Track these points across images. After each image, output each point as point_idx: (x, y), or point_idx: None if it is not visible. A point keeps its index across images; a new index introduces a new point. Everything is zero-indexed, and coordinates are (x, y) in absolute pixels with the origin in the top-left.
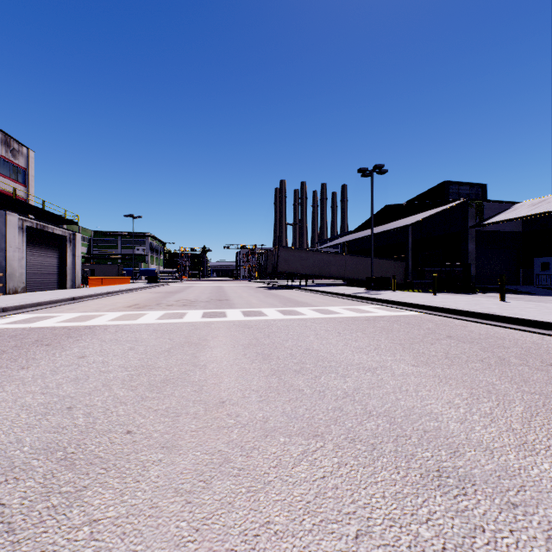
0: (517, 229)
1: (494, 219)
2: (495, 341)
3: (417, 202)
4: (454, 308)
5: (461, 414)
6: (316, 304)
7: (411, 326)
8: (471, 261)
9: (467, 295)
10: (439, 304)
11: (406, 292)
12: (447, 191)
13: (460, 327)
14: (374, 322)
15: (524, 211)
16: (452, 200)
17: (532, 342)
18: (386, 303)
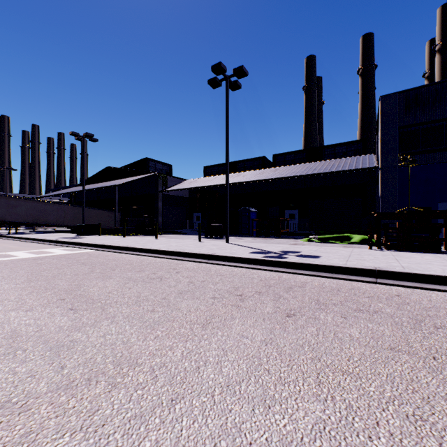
0: (186, 196)
1: (172, 188)
2: (108, 262)
3: (129, 168)
4: (114, 245)
5: (1, 303)
6: (1, 250)
7: (68, 259)
8: (160, 214)
9: (150, 236)
10: (112, 243)
11: (108, 236)
12: (148, 164)
13: (104, 256)
14: (40, 260)
15: (185, 185)
16: (150, 172)
17: (129, 260)
18: (77, 245)
